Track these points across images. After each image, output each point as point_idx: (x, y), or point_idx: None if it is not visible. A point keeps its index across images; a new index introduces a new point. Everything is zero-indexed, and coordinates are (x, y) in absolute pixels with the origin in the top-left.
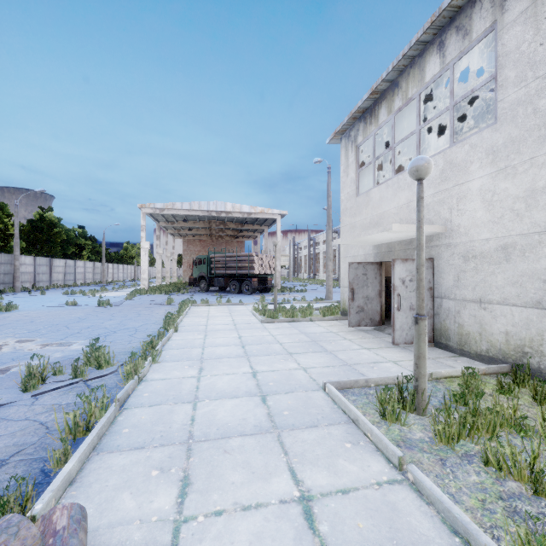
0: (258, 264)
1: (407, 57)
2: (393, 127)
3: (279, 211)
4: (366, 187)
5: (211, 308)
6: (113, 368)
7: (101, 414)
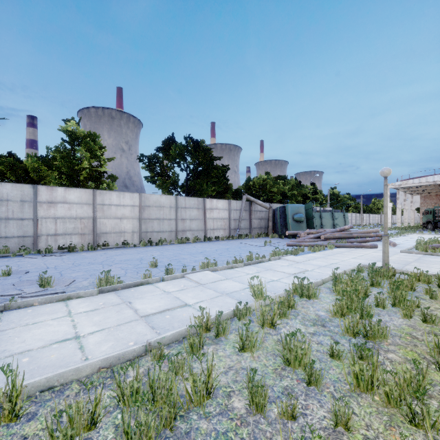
0: None
1: None
2: None
3: None
4: None
5: (422, 234)
6: None
7: None
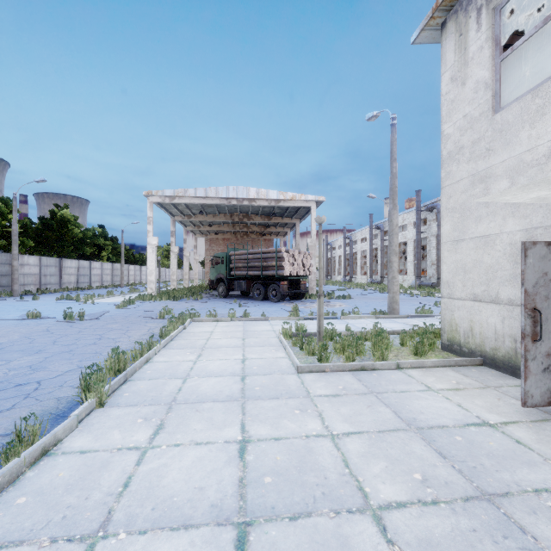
0: (288, 263)
1: None
2: None
3: (314, 197)
4: None
5: (217, 326)
6: None
7: None
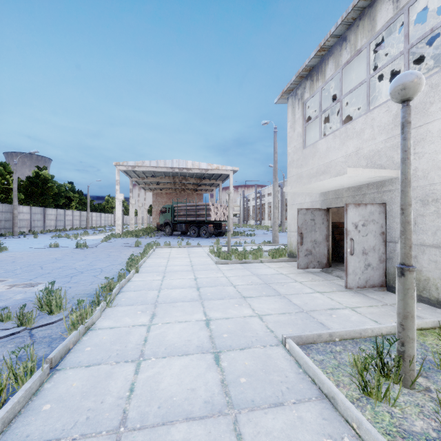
0: (213, 212)
1: (357, 9)
2: (341, 80)
3: (231, 167)
4: (310, 141)
5: (172, 250)
6: (64, 313)
7: (24, 380)
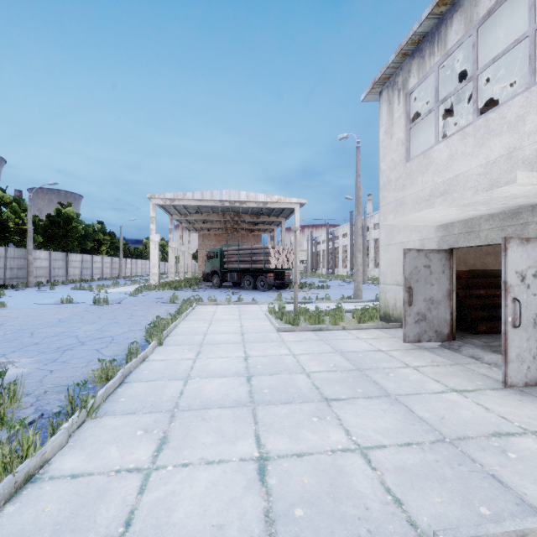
0: (274, 258)
1: None
2: (476, 45)
3: (297, 199)
4: (414, 153)
5: (218, 308)
6: (5, 434)
7: None
